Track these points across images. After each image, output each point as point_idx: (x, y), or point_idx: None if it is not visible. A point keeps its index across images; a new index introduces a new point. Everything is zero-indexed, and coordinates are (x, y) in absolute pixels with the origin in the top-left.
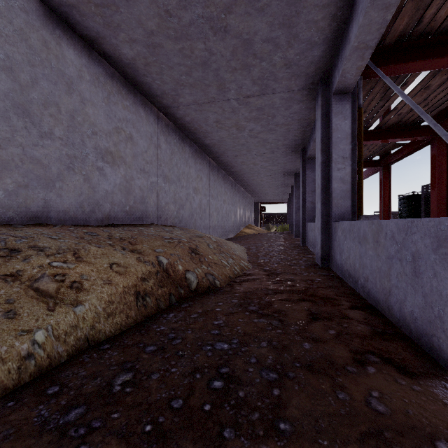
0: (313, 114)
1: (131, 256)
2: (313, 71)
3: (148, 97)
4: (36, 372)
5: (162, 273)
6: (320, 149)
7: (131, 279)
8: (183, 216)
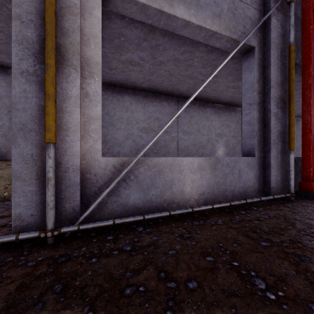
0: None
1: None
2: None
3: None
4: None
5: None
6: None
7: None
8: (298, 154)
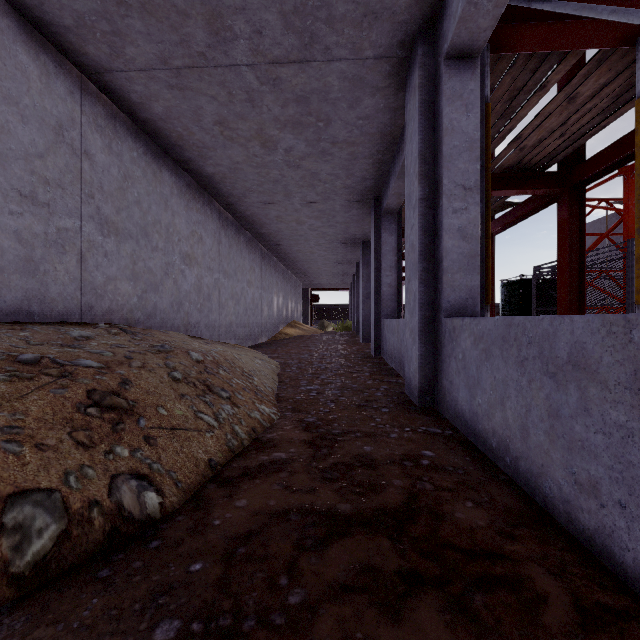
0: (398, 124)
1: None
2: (407, 7)
3: (46, 31)
4: None
5: None
6: (417, 173)
7: None
8: (157, 306)
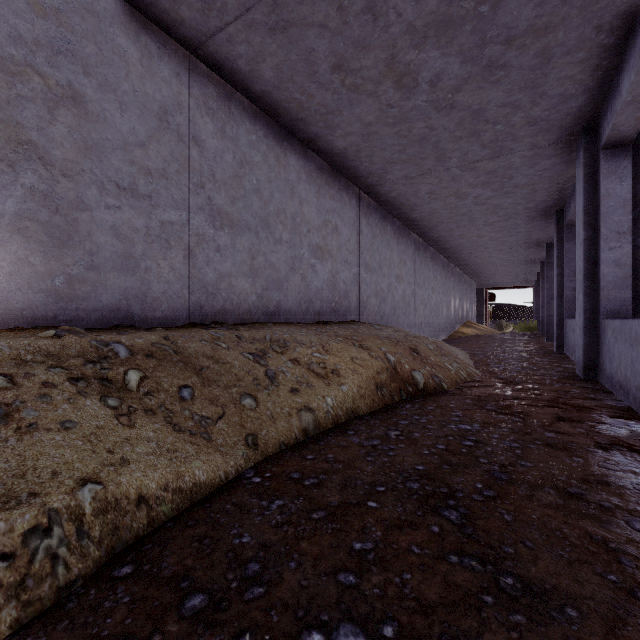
0: (575, 167)
1: (364, 352)
2: (571, 121)
3: (352, 179)
4: (332, 423)
5: (391, 369)
6: (582, 222)
7: (370, 372)
8: (385, 312)
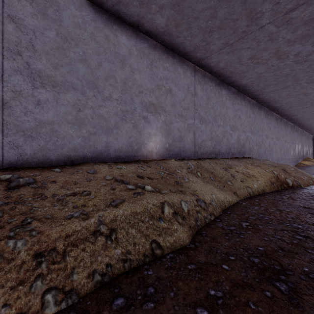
0: None
1: (262, 170)
2: None
3: (246, 94)
4: (257, 193)
5: (275, 177)
6: None
7: (267, 177)
8: (260, 153)
